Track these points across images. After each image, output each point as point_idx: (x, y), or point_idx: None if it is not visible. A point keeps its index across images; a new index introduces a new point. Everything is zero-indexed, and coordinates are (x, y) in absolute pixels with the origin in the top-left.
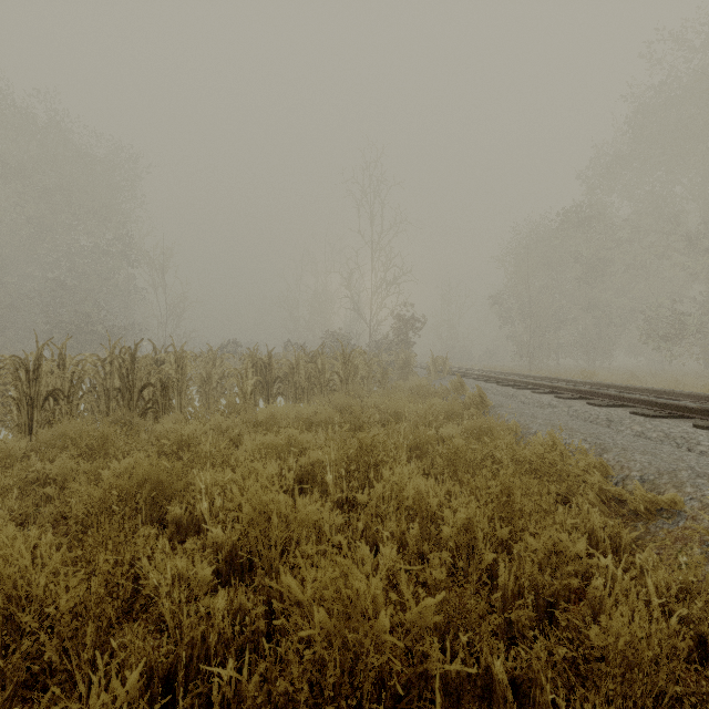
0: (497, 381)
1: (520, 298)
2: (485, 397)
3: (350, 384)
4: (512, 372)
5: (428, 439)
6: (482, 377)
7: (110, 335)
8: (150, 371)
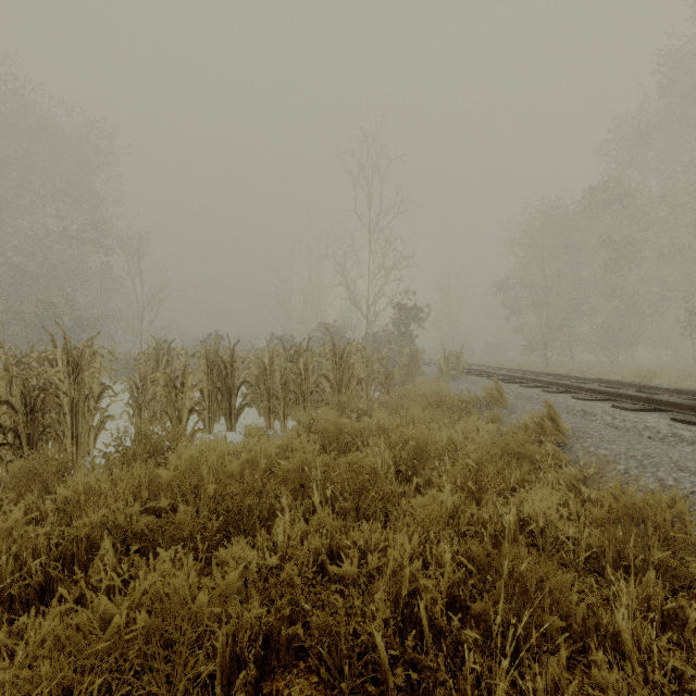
0: (539, 385)
1: (533, 286)
2: (558, 419)
3: (344, 392)
4: (545, 372)
5: (545, 581)
6: (511, 378)
7: (75, 327)
8: (11, 380)
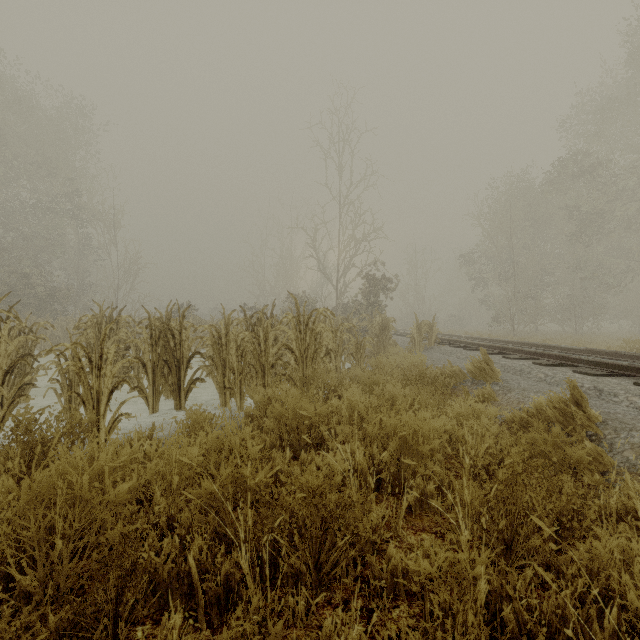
0: (525, 357)
1: (500, 258)
2: (585, 403)
3: (309, 365)
4: (523, 342)
5: None
6: (489, 348)
7: (48, 297)
8: None
